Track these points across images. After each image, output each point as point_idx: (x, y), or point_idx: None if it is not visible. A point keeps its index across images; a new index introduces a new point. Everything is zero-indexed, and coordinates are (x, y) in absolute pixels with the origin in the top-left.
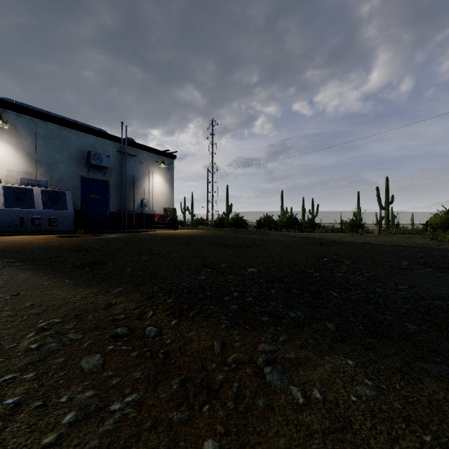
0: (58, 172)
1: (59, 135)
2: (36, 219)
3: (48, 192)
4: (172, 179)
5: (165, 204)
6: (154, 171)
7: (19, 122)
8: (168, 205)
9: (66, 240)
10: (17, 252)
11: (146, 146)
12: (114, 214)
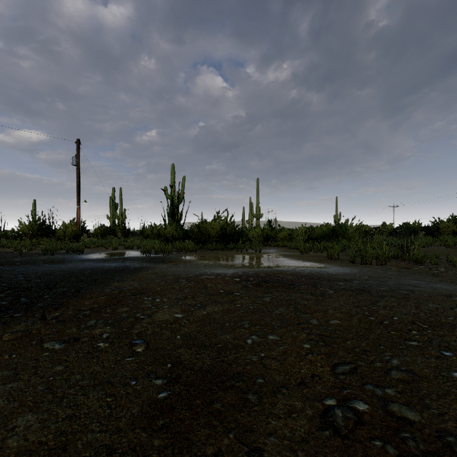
0: None
1: None
2: None
3: None
4: None
5: None
6: None
7: None
8: None
9: None
10: None
11: None
12: None
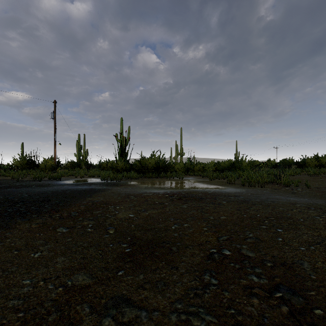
0: None
1: None
2: None
3: None
4: None
5: None
6: None
7: None
8: None
9: None
10: None
11: None
12: None
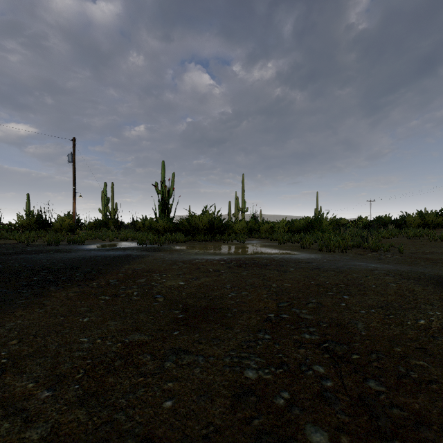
0: None
1: None
2: None
3: None
4: None
5: None
6: None
7: None
8: None
9: None
10: None
11: None
12: None
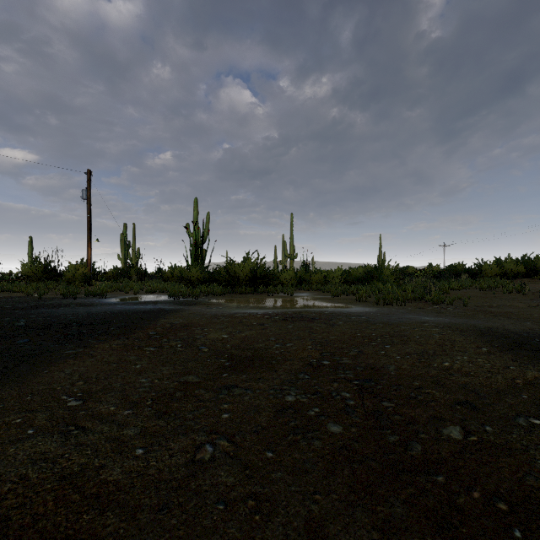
0: None
1: None
2: None
3: None
4: None
5: None
6: None
7: None
8: None
9: None
10: None
11: None
12: None
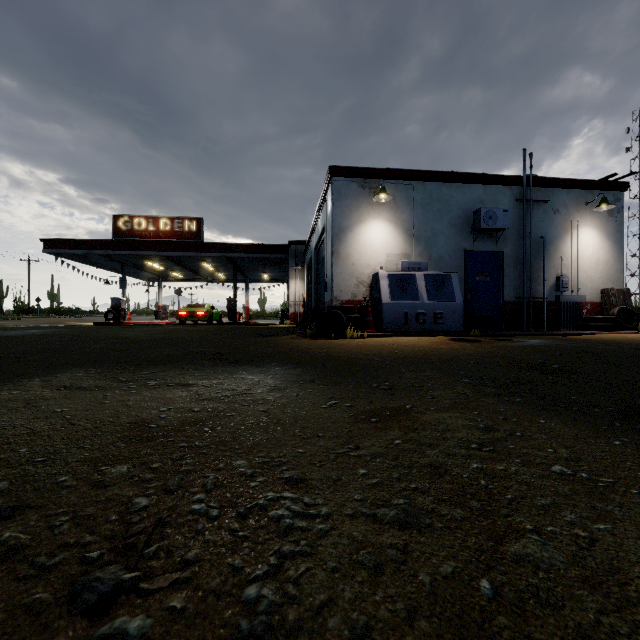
0: (437, 249)
1: (438, 195)
2: (420, 314)
3: (431, 277)
4: (618, 231)
5: (602, 282)
6: (580, 222)
7: (398, 191)
8: (610, 283)
9: (475, 347)
10: (447, 364)
11: (566, 179)
12: (510, 304)
